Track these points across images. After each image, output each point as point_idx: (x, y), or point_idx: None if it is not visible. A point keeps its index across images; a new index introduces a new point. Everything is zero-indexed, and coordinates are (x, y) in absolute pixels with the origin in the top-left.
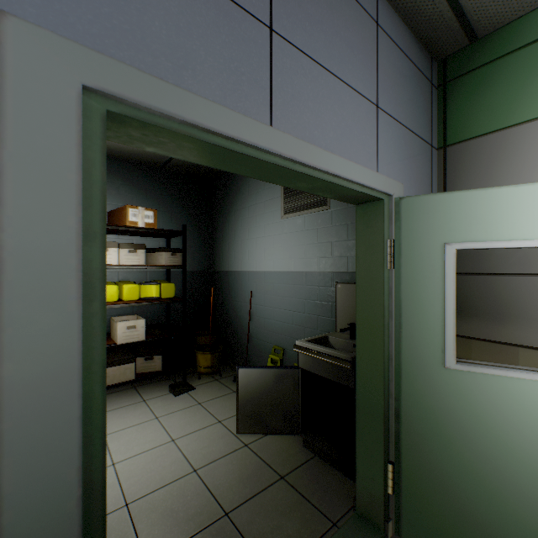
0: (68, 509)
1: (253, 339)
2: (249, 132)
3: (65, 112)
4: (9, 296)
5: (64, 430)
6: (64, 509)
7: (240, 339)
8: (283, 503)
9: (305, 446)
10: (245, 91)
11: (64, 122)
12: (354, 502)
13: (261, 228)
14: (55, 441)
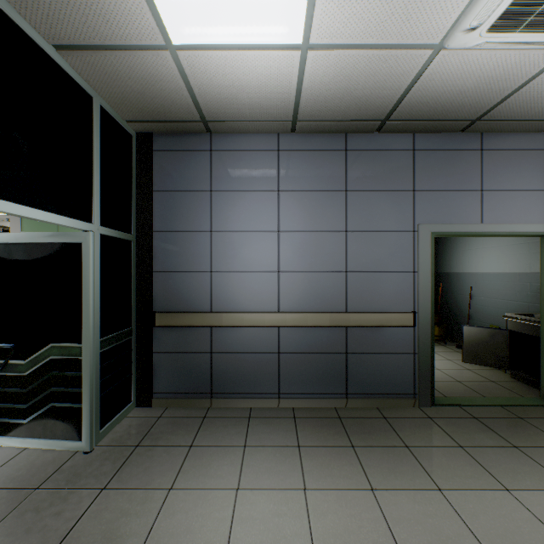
0: (428, 318)
1: (472, 321)
2: (472, 228)
3: (427, 239)
4: (419, 275)
5: (427, 302)
6: (427, 318)
7: (461, 321)
8: (492, 386)
9: (512, 377)
10: (471, 215)
11: (427, 241)
12: (539, 392)
13: (479, 242)
14: (426, 304)
